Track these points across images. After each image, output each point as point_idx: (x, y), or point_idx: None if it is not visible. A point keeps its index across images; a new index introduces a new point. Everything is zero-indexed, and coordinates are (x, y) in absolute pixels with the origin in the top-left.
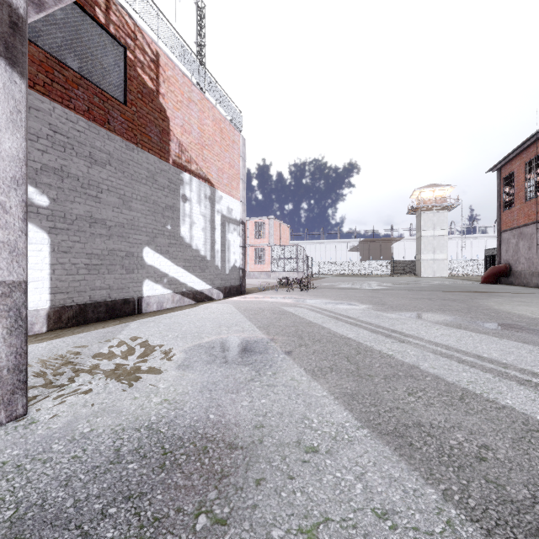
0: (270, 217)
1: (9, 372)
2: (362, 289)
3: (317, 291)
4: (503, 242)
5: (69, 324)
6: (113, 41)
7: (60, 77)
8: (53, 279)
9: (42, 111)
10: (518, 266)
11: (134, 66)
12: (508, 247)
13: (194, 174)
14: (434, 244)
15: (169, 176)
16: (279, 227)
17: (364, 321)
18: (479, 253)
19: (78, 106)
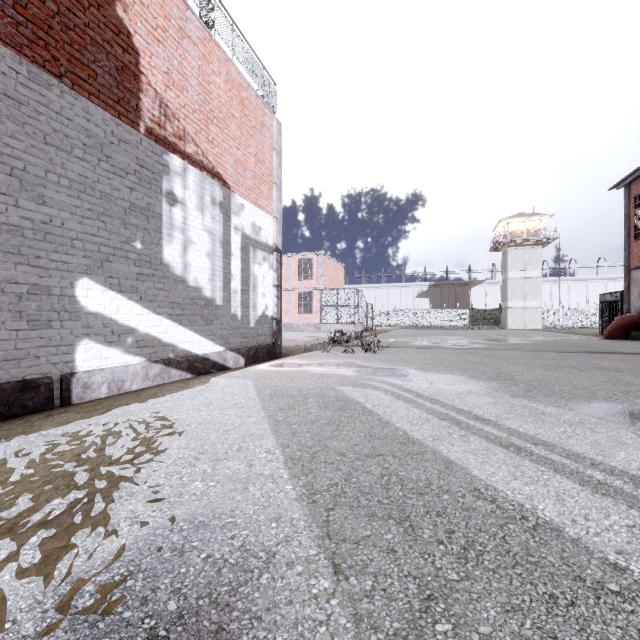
0: (319, 252)
1: None
2: (450, 348)
3: (388, 353)
4: (633, 284)
5: None
6: None
7: None
8: None
9: None
10: None
11: None
12: None
13: (192, 161)
14: (524, 288)
15: (139, 154)
16: (330, 266)
17: (522, 433)
18: (578, 300)
19: None
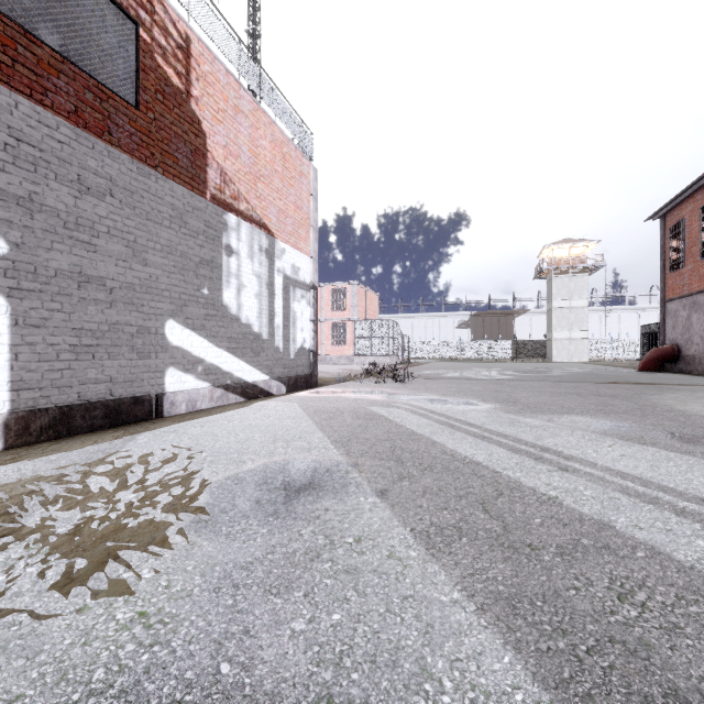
0: (353, 282)
1: None
2: (479, 379)
3: (417, 383)
4: (668, 316)
5: (42, 437)
6: (122, 19)
7: (27, 57)
8: (15, 367)
9: None
10: (690, 348)
11: (151, 51)
12: (675, 321)
13: (244, 217)
14: (570, 319)
15: (206, 217)
16: (364, 296)
17: (494, 431)
18: (630, 331)
19: (59, 104)
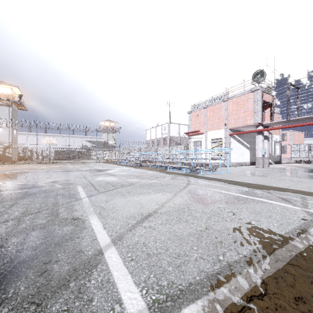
0: (290, 130)
1: (268, 163)
2: None
3: None
4: None
5: (251, 165)
6: None
7: None
8: (250, 157)
9: (249, 133)
10: None
11: None
12: None
13: None
14: None
15: None
16: (296, 134)
17: None
18: None
19: None
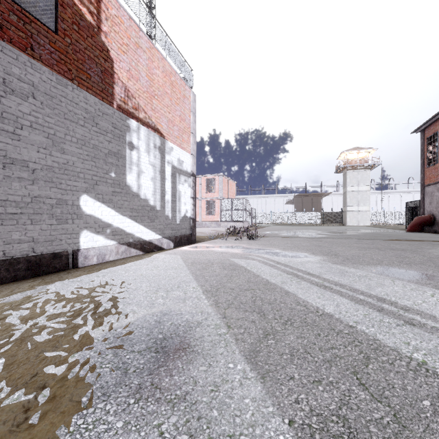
0: (220, 174)
1: None
2: (304, 237)
3: (263, 240)
4: (426, 195)
5: None
6: None
7: None
8: None
9: None
10: None
11: None
12: (432, 199)
13: (143, 122)
14: (358, 198)
15: (113, 121)
16: (227, 183)
17: (331, 280)
18: (395, 206)
19: None
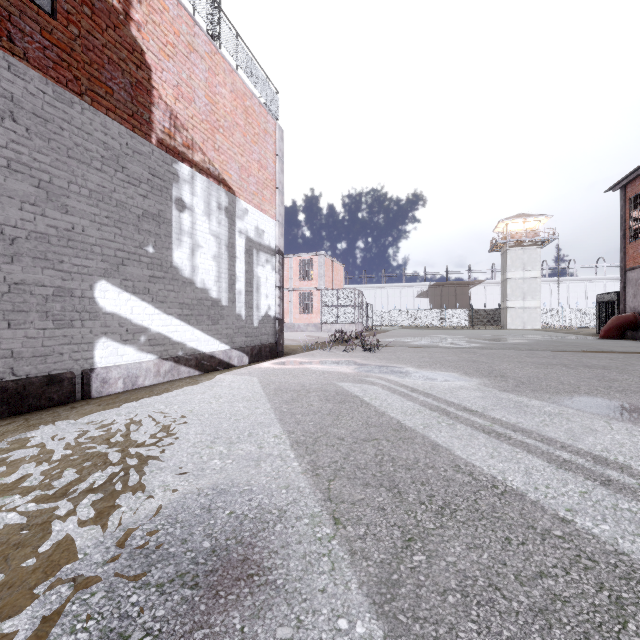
0: (320, 253)
1: None
2: (448, 347)
3: (386, 351)
4: (629, 284)
5: None
6: None
7: None
8: None
9: None
10: None
11: None
12: (637, 290)
13: (200, 169)
14: (524, 289)
15: (151, 164)
16: (331, 266)
17: (504, 422)
18: (578, 300)
19: None
